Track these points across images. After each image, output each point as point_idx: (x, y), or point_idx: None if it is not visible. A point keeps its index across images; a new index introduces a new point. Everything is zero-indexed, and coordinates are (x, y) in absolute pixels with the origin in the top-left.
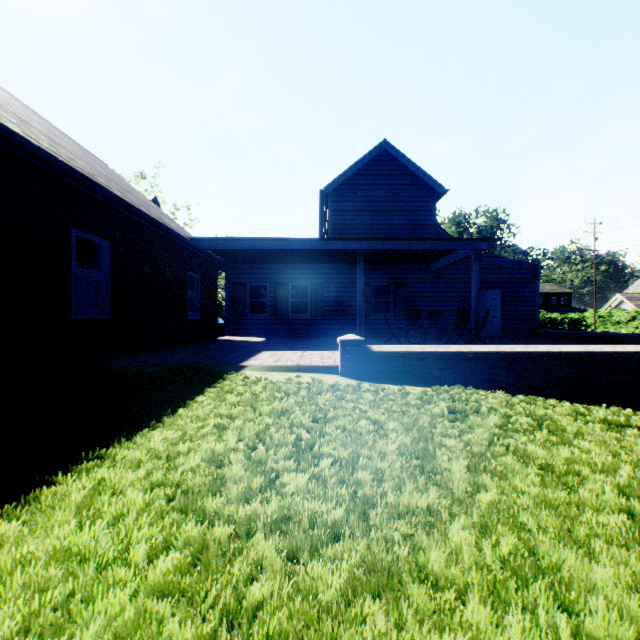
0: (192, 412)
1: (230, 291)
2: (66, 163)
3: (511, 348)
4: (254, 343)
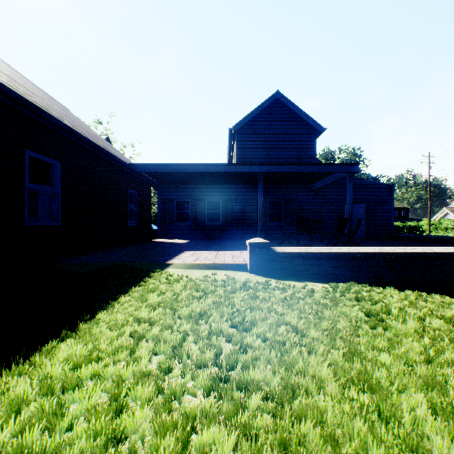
0: (111, 316)
1: (161, 205)
2: (16, 92)
3: (392, 249)
4: (179, 244)
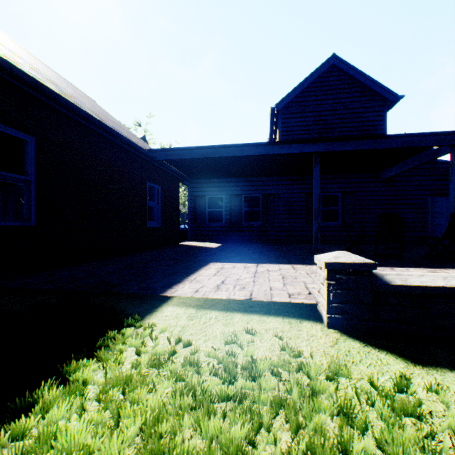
0: None
1: (192, 202)
2: None
3: None
4: (207, 250)
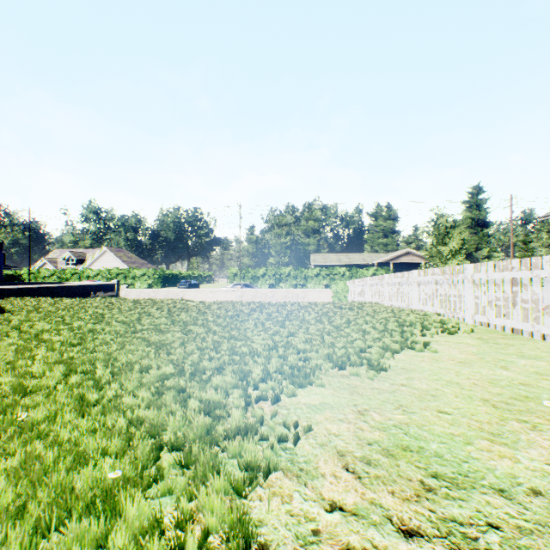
0: None
1: None
2: None
3: (21, 286)
4: None
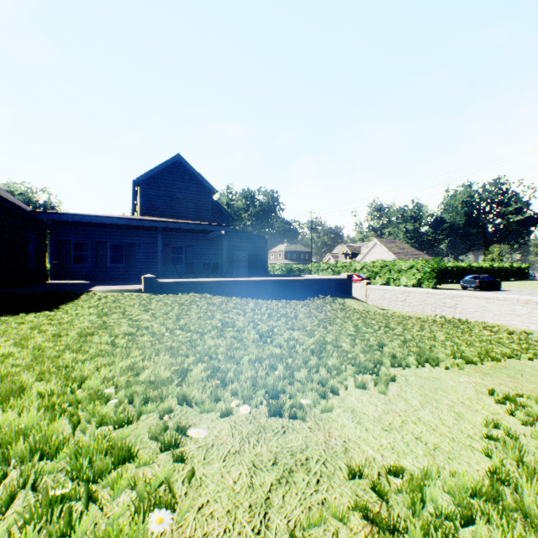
0: (84, 299)
1: (55, 246)
2: None
3: (220, 279)
4: (84, 283)
